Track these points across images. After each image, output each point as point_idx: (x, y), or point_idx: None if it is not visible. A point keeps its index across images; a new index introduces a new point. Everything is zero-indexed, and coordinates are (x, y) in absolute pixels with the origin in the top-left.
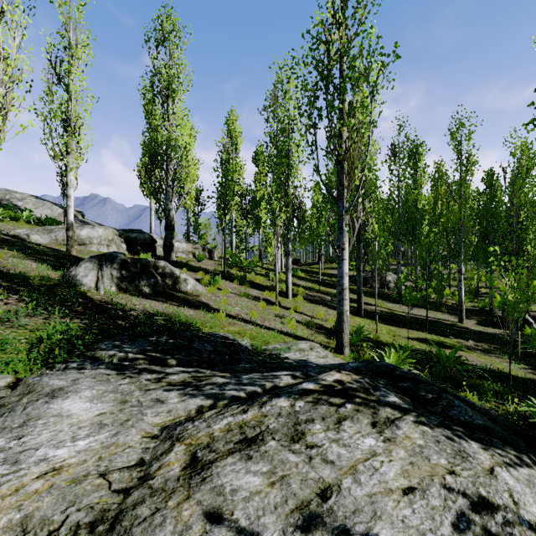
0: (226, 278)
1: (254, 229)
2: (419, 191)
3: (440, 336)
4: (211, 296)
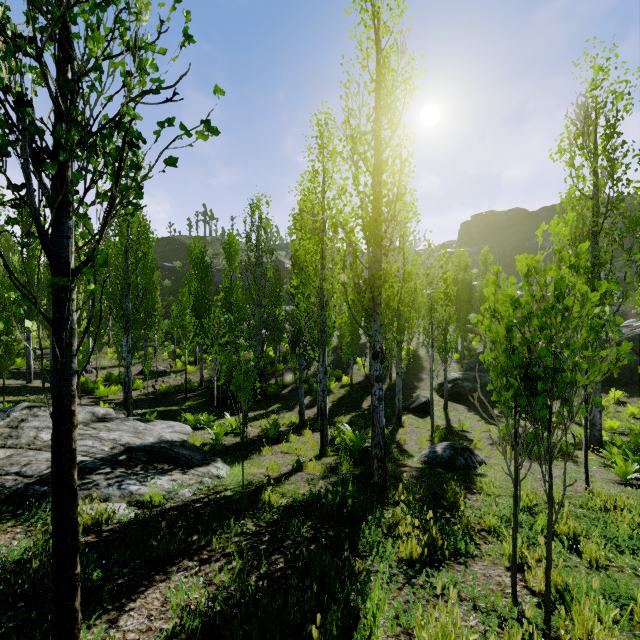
0: None
1: None
2: None
3: (19, 396)
4: None
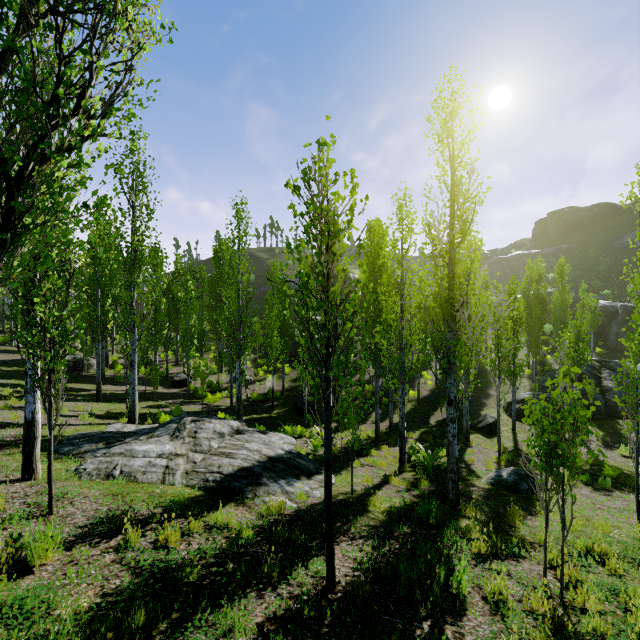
0: None
1: None
2: None
3: (155, 401)
4: None
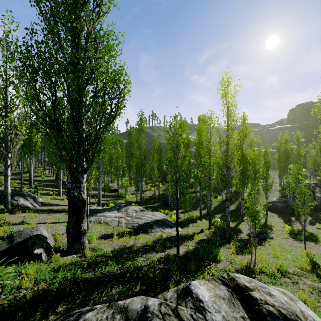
0: None
1: None
2: None
3: (105, 198)
4: (50, 201)
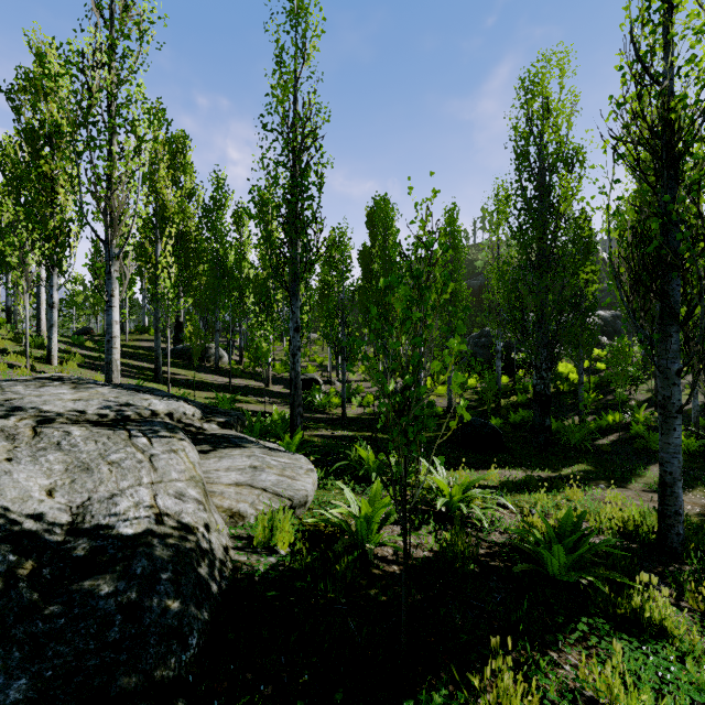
0: None
1: None
2: (244, 257)
3: (242, 396)
4: None
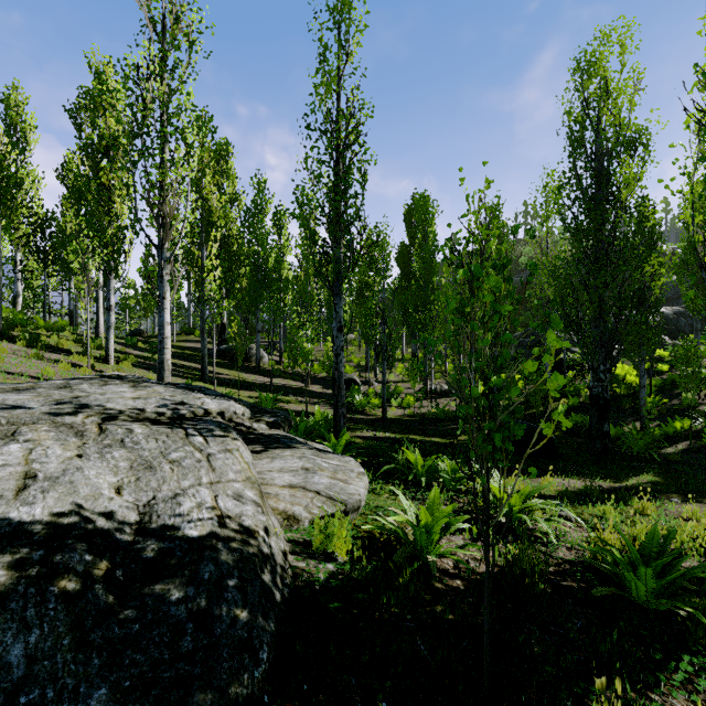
0: (2, 339)
1: (62, 280)
2: (283, 259)
3: (283, 396)
4: None
